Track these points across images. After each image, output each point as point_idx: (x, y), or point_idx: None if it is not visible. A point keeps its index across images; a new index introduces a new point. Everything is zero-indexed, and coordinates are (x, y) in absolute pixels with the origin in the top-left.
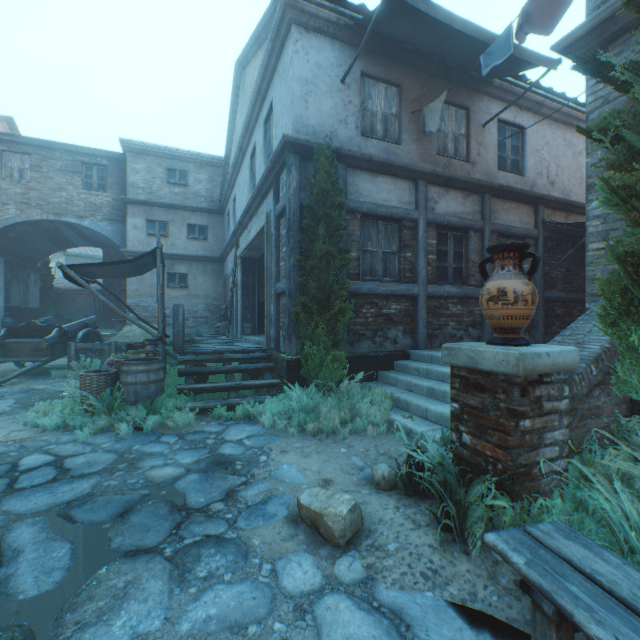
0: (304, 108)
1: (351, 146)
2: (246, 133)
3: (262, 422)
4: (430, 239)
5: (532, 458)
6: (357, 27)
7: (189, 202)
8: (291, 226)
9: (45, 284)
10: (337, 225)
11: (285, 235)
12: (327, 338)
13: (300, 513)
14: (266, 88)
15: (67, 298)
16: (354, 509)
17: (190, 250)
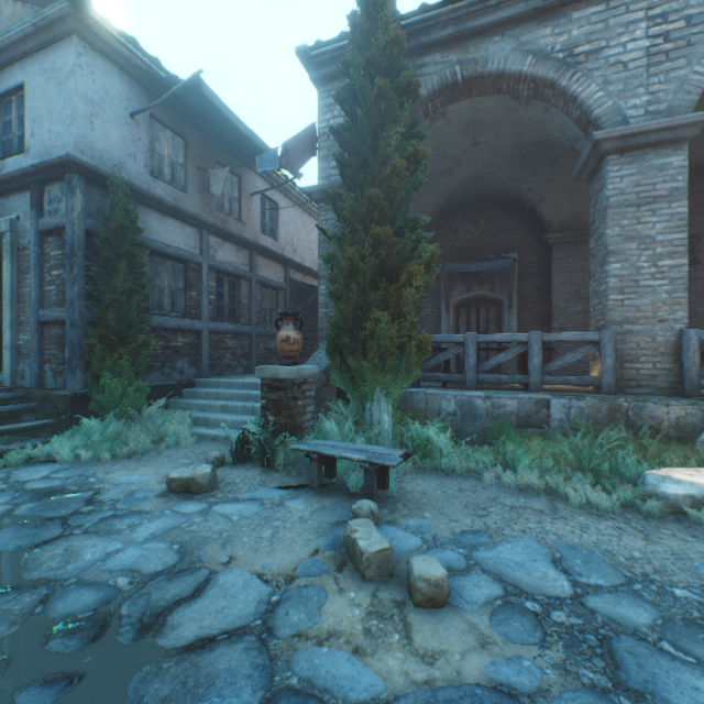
0: (90, 129)
1: (141, 182)
2: None
3: (60, 459)
4: (212, 282)
5: (302, 420)
6: (150, 73)
7: None
8: (76, 252)
9: None
10: (138, 262)
11: (59, 257)
12: (131, 369)
13: (171, 487)
14: (8, 61)
15: None
16: (214, 469)
17: None
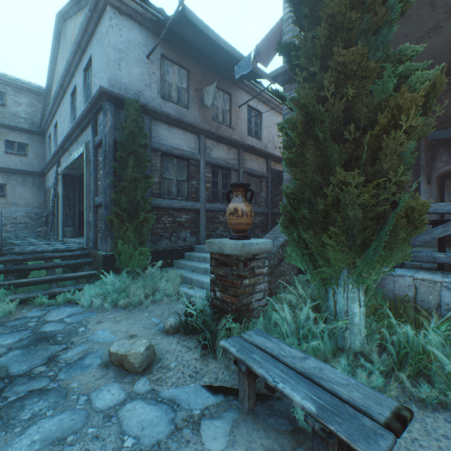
0: (118, 69)
1: (154, 104)
2: (67, 74)
3: (81, 304)
4: (208, 173)
5: (250, 300)
6: (158, 23)
7: (7, 120)
8: (107, 155)
9: None
10: (143, 159)
11: (102, 161)
12: (135, 238)
13: (111, 359)
14: (86, 44)
15: None
16: (149, 347)
17: (8, 163)
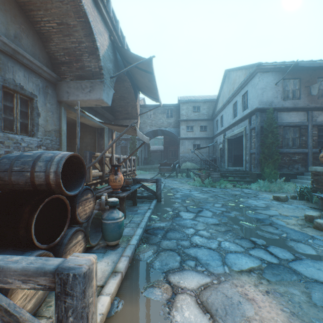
0: (261, 97)
1: (279, 104)
2: (232, 97)
3: (252, 188)
4: (314, 131)
5: None
6: (281, 67)
7: (200, 117)
8: (257, 133)
9: (148, 149)
10: (275, 133)
11: (254, 135)
12: (272, 167)
13: (273, 198)
14: (244, 86)
15: (151, 154)
16: (286, 196)
17: (200, 135)
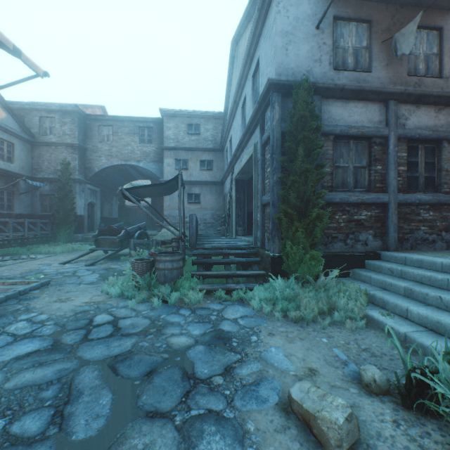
0: (284, 55)
1: (324, 80)
2: (239, 89)
3: (252, 305)
4: (400, 152)
5: None
6: None
7: (201, 145)
8: (274, 150)
9: (121, 203)
10: (314, 145)
11: (269, 158)
12: (305, 240)
13: (291, 405)
14: (254, 50)
15: (132, 211)
16: (350, 418)
17: (201, 177)
